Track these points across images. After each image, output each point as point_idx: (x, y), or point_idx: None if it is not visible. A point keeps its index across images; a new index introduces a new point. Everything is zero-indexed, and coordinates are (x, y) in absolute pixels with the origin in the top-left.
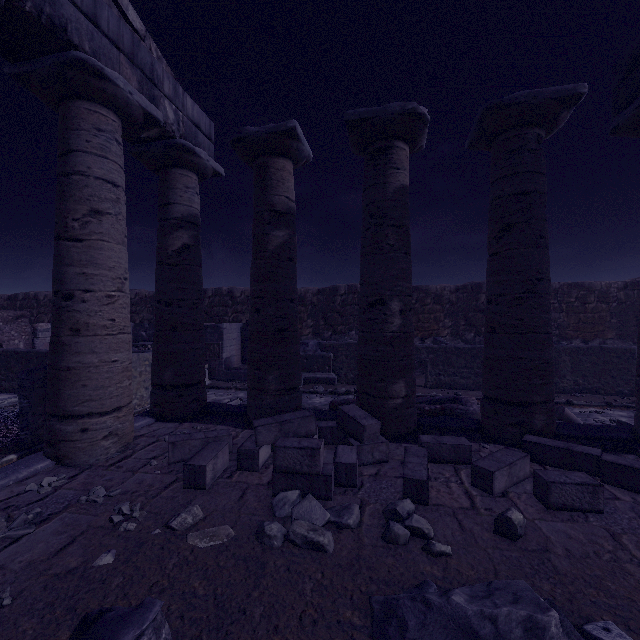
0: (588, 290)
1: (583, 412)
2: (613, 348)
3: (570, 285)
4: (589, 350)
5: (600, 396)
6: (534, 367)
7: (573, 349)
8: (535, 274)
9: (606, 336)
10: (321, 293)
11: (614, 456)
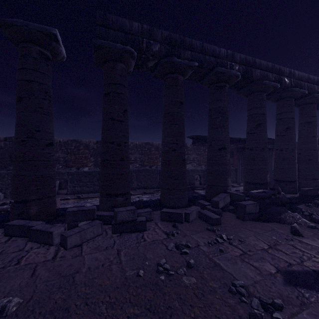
0: (152, 145)
1: (133, 197)
2: (151, 169)
3: (145, 143)
4: (143, 170)
5: (146, 189)
6: (31, 180)
7: (137, 170)
8: (34, 127)
9: (158, 164)
10: (8, 140)
11: (43, 225)
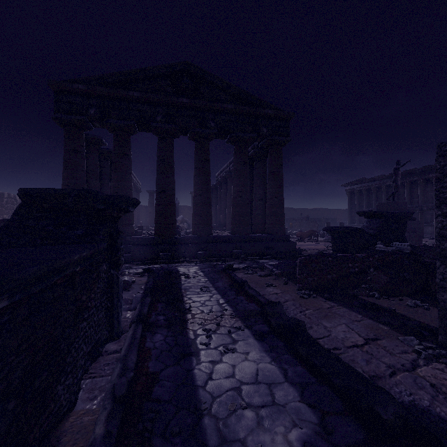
0: None
1: None
2: None
3: None
4: None
5: None
6: None
7: None
8: None
9: None
10: None
11: None
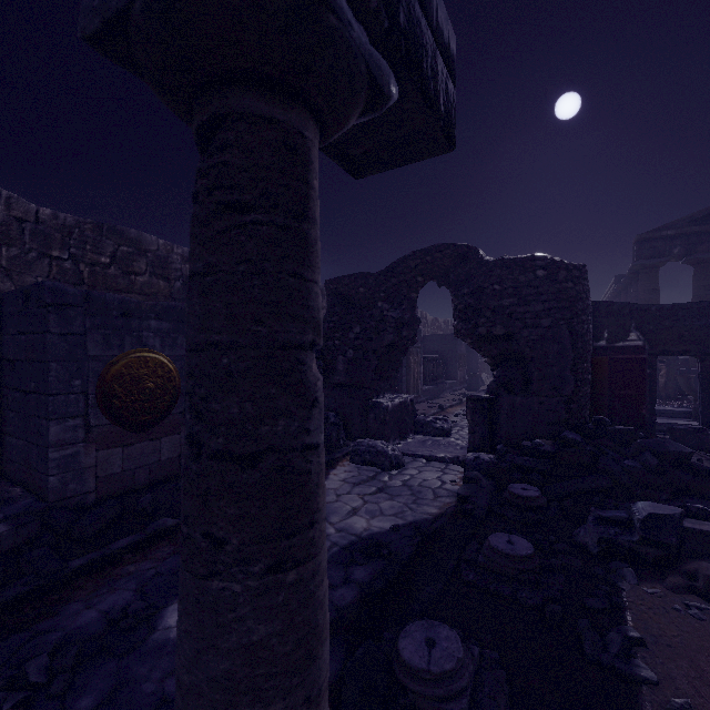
0: None
1: None
2: None
3: None
4: None
5: None
6: None
7: None
8: None
9: None
10: None
11: None
